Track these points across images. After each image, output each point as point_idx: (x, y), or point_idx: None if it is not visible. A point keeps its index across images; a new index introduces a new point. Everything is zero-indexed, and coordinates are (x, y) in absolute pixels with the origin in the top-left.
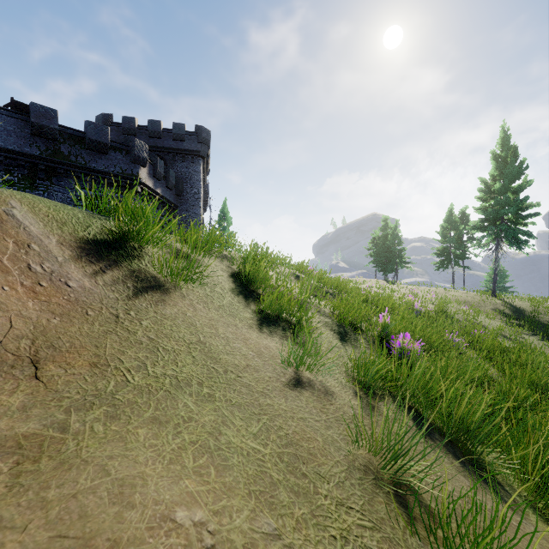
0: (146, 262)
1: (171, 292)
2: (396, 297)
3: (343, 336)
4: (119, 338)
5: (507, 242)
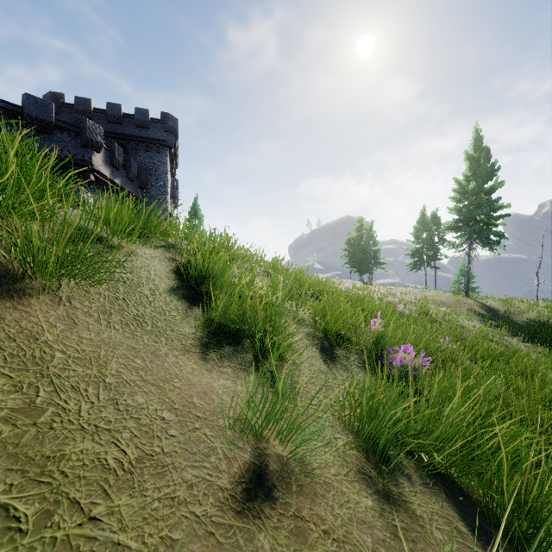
0: None
1: (26, 295)
2: (376, 298)
3: (329, 353)
4: None
5: (480, 242)
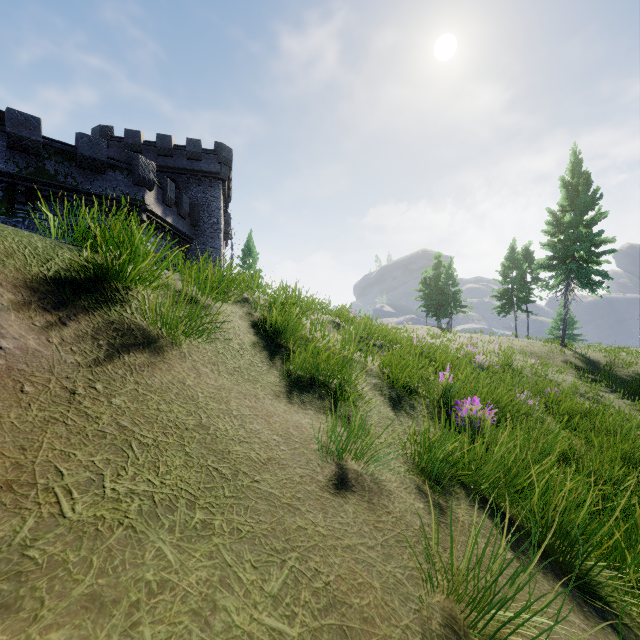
0: (132, 310)
1: (165, 351)
2: (453, 348)
3: (396, 403)
4: (68, 430)
5: (578, 283)
